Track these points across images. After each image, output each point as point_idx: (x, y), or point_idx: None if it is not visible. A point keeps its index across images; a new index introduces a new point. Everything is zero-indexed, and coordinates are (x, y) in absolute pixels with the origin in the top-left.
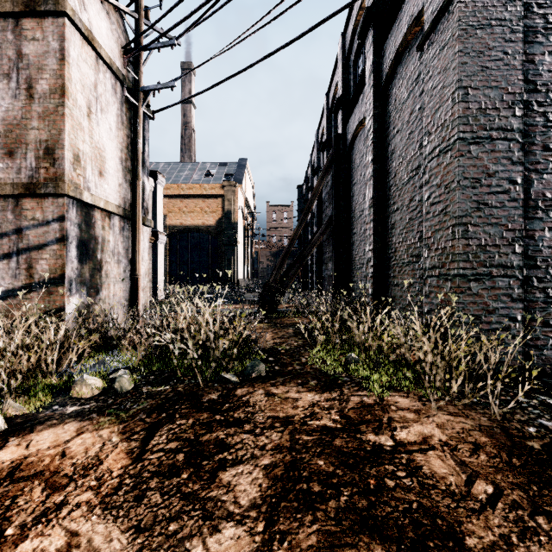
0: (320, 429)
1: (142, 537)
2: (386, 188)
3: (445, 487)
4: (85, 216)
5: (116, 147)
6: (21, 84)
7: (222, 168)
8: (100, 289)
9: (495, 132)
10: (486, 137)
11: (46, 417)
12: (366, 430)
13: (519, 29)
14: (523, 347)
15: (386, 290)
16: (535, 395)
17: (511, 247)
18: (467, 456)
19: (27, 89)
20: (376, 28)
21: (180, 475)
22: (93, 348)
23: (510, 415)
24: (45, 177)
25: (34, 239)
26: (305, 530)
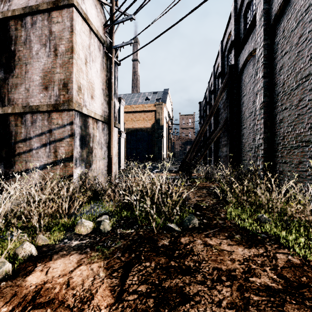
0: (264, 288)
1: None
2: (274, 95)
3: None
4: (84, 122)
5: (100, 82)
6: (51, 49)
7: (155, 95)
8: (91, 163)
9: None
10: None
11: (60, 247)
12: (311, 297)
13: None
14: None
15: (274, 166)
16: None
17: None
18: None
19: (54, 51)
20: None
21: None
22: (88, 199)
23: None
24: (63, 100)
25: (57, 135)
26: None
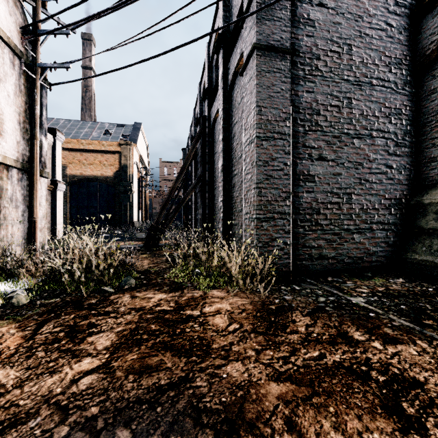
0: (160, 311)
1: (31, 371)
2: (231, 159)
3: (216, 328)
4: None
5: (14, 111)
6: None
7: (120, 129)
8: None
9: (276, 134)
10: (271, 137)
11: None
12: (187, 309)
13: (289, 76)
14: (293, 259)
15: (231, 228)
16: (291, 285)
17: (285, 201)
18: (235, 315)
19: None
20: (225, 49)
21: (60, 342)
22: None
23: (271, 295)
24: None
25: None
26: (132, 354)
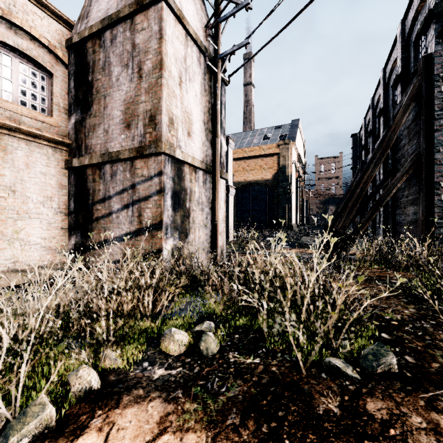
0: None
1: None
2: None
3: None
4: (177, 171)
5: (200, 111)
6: (135, 69)
7: (277, 131)
8: (188, 233)
9: None
10: None
11: (134, 379)
12: None
13: None
14: None
15: None
16: None
17: None
18: None
19: (138, 71)
20: None
21: None
22: (182, 288)
23: None
24: (149, 140)
25: (142, 192)
26: None
